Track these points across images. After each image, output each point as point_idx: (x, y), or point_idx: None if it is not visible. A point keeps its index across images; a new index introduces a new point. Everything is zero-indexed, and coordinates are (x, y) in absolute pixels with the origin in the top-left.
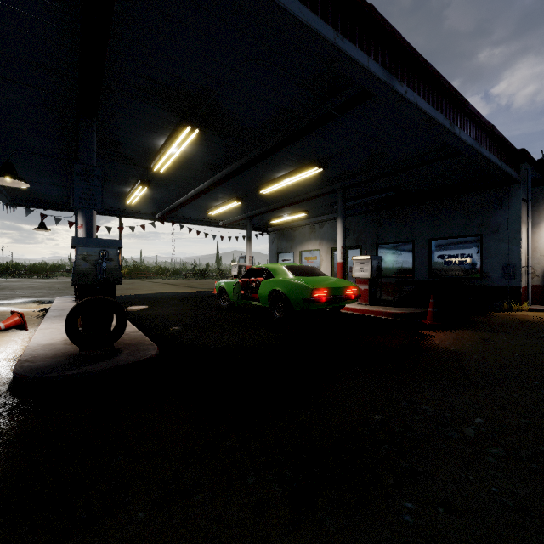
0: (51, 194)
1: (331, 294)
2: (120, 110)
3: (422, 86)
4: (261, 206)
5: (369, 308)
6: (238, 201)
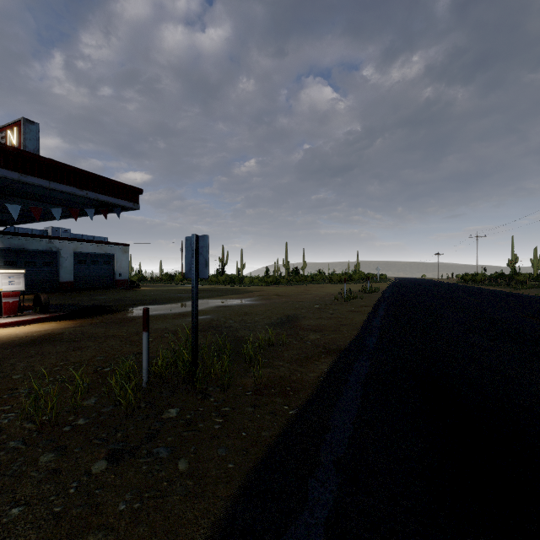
0: None
1: None
2: None
3: None
4: None
5: None
6: None
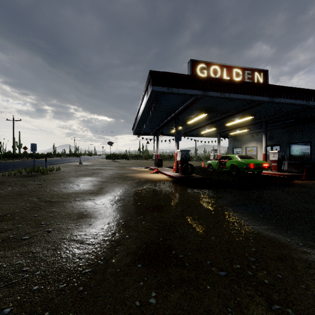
0: (147, 131)
1: (255, 166)
2: (185, 112)
3: (289, 94)
4: (225, 128)
5: (276, 172)
6: (215, 128)
